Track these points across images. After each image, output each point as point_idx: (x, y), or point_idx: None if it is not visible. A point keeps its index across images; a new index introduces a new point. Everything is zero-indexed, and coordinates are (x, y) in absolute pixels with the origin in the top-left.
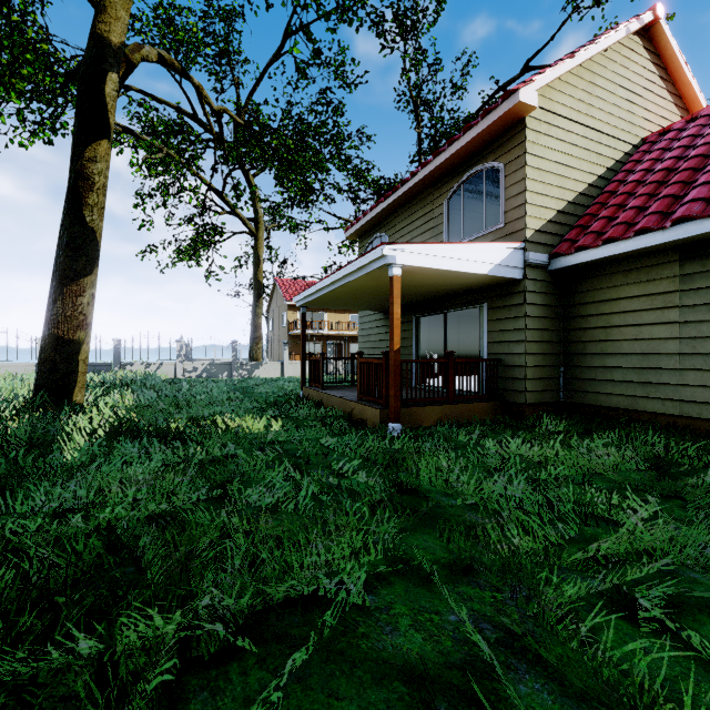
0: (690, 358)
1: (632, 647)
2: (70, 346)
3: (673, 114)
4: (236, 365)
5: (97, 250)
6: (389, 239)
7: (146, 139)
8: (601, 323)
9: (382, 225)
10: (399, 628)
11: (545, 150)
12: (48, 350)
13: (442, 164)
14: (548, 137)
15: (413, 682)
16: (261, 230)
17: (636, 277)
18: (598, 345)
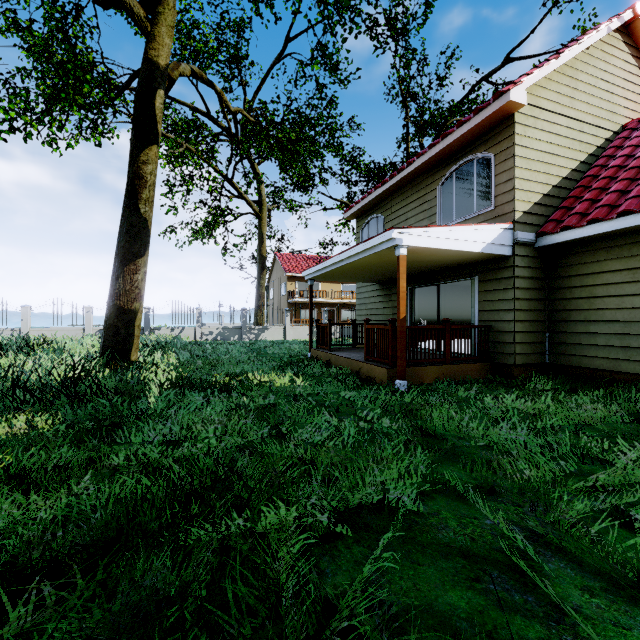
0: None
1: (633, 542)
2: (129, 315)
3: None
4: (246, 329)
5: (148, 235)
6: (385, 219)
7: (170, 136)
8: (585, 294)
9: (378, 207)
10: (450, 526)
11: (532, 141)
12: (112, 317)
13: (436, 155)
14: (535, 129)
15: (469, 558)
16: (264, 211)
17: (618, 253)
18: (582, 313)
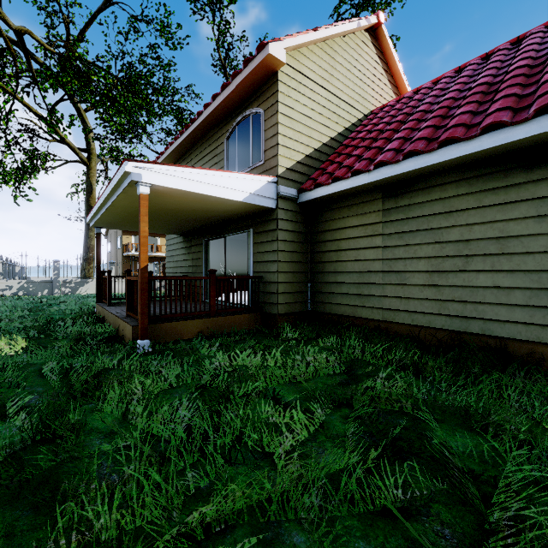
0: (388, 275)
1: None
2: None
3: (392, 98)
4: (58, 283)
5: None
6: None
7: None
8: (334, 247)
9: (182, 160)
10: None
11: (295, 103)
12: None
13: (219, 106)
14: (298, 92)
15: None
16: (93, 160)
17: (356, 211)
18: (332, 265)
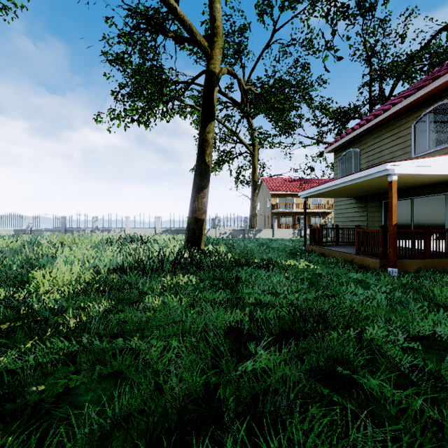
0: None
1: None
2: (200, 222)
3: None
4: (247, 231)
5: (209, 175)
6: (361, 151)
7: (199, 109)
8: None
9: (354, 143)
10: None
11: None
12: (191, 224)
13: (411, 102)
14: None
15: None
16: (256, 150)
17: None
18: None
